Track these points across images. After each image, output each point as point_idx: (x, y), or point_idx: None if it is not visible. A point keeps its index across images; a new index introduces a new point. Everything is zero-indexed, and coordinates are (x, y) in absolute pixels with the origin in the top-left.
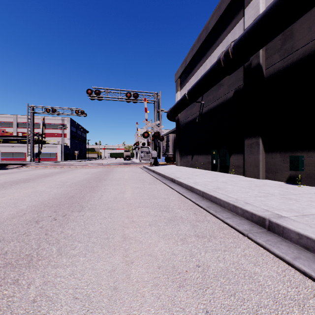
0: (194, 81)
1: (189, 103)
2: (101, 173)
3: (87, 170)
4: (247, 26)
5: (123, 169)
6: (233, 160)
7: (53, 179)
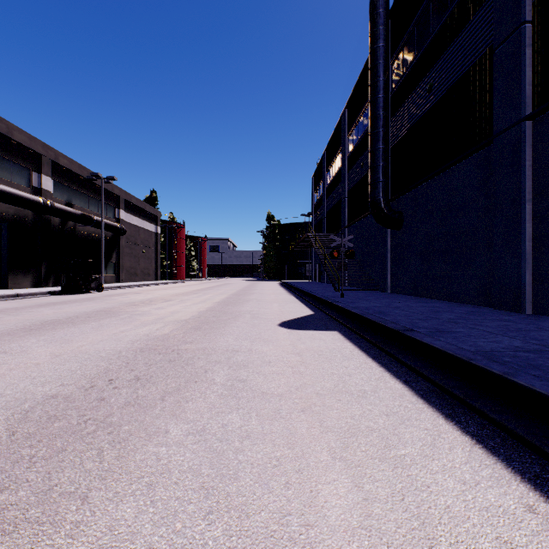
0: None
1: None
2: None
3: None
4: None
5: None
6: None
7: None
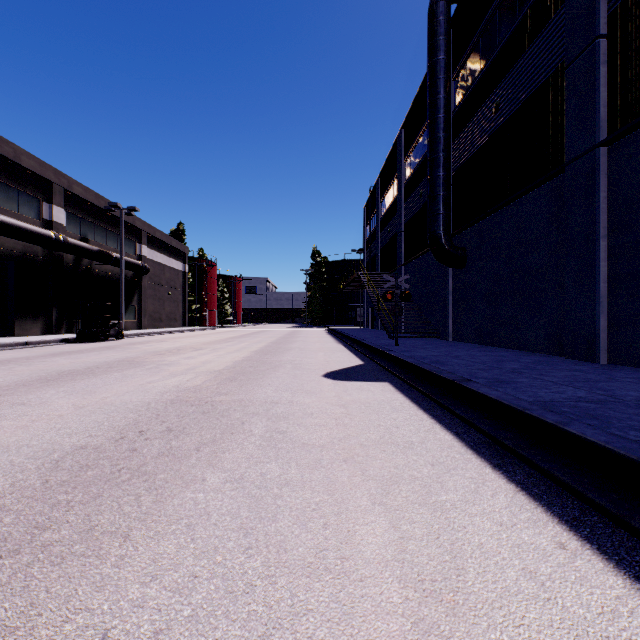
0: None
1: None
2: None
3: None
4: None
5: None
6: None
7: (3, 376)
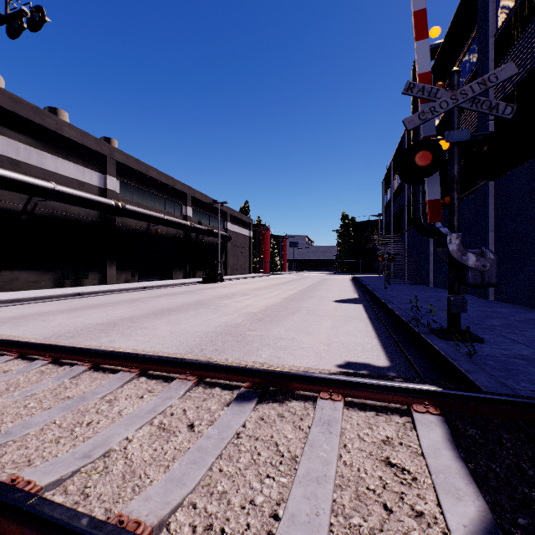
0: (5, 148)
1: (43, 197)
2: (132, 301)
3: (78, 319)
4: (109, 188)
5: (3, 313)
6: (91, 275)
7: (202, 296)
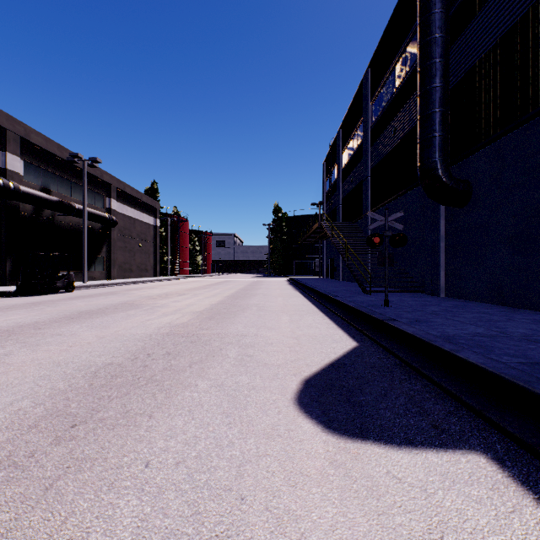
0: None
1: None
2: None
3: None
4: None
5: None
6: None
7: None
